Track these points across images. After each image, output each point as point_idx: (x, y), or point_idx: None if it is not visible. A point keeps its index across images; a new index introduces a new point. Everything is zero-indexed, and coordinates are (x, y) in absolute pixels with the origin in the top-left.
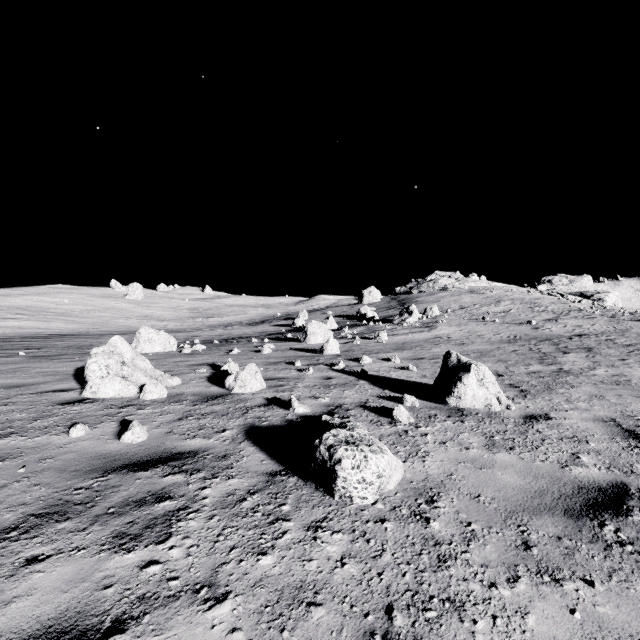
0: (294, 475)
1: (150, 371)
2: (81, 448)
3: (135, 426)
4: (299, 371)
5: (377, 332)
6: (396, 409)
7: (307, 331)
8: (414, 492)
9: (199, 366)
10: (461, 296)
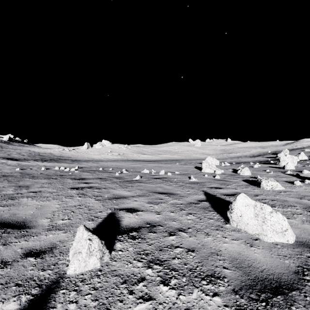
0: (252, 185)
1: (215, 168)
2: (208, 177)
3: (217, 175)
4: (267, 172)
5: None
6: (295, 181)
7: (280, 159)
8: (282, 191)
9: (228, 169)
10: None
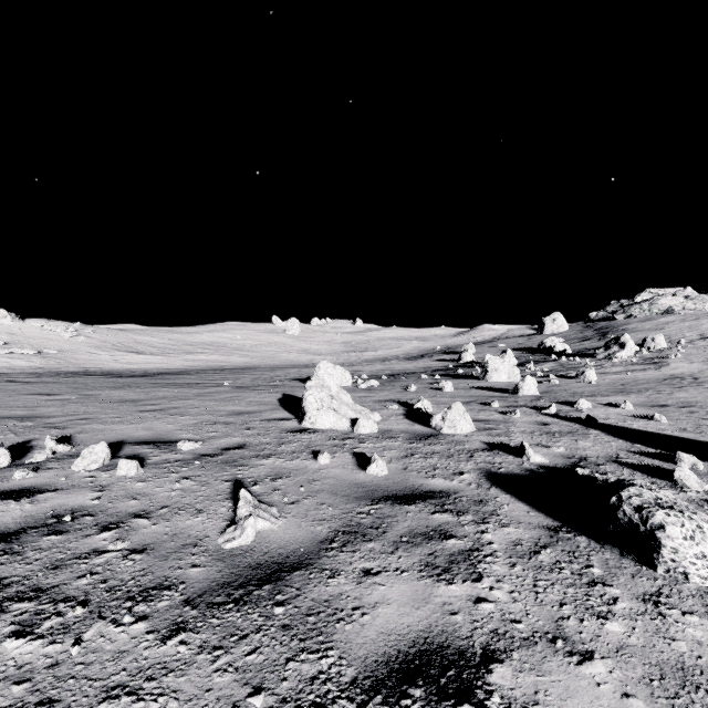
0: (580, 534)
1: (352, 405)
2: (335, 475)
3: (377, 459)
4: (501, 413)
5: (581, 369)
6: (678, 470)
7: (487, 367)
8: None
9: (386, 402)
10: (699, 321)
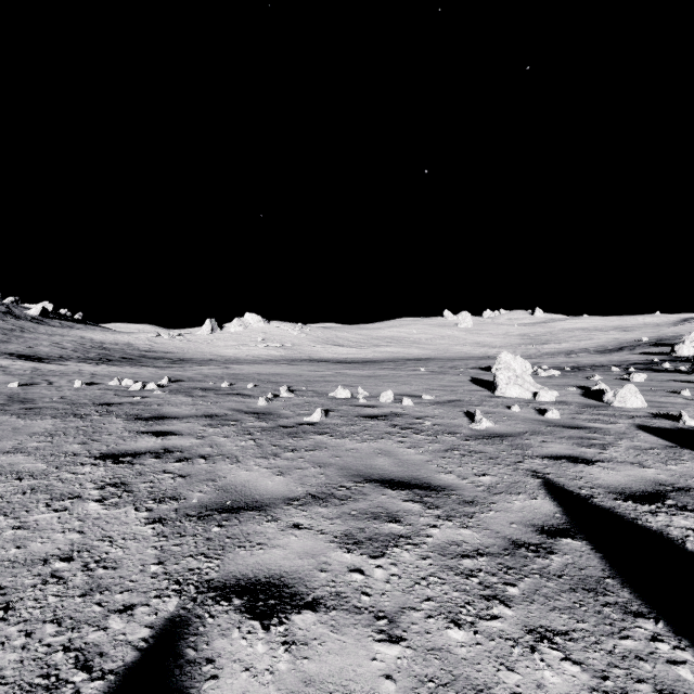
0: (688, 450)
1: (533, 384)
2: (524, 416)
3: (552, 409)
4: (687, 399)
5: None
6: None
7: None
8: None
9: (565, 386)
10: None
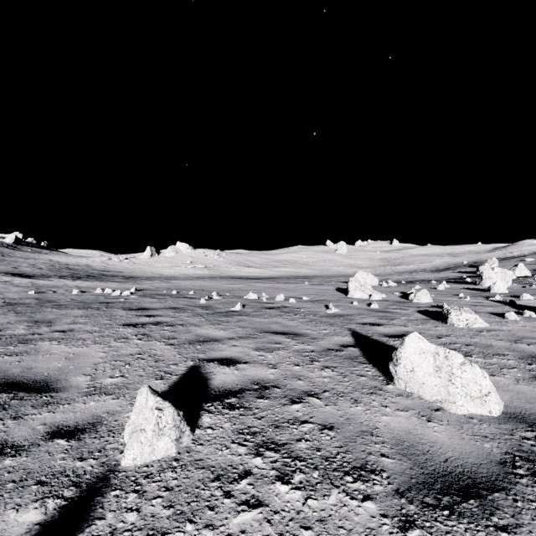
0: (434, 320)
1: (371, 290)
2: (359, 307)
3: (374, 303)
4: (459, 298)
5: None
6: (507, 313)
7: (482, 276)
8: (484, 329)
9: (394, 292)
10: None
